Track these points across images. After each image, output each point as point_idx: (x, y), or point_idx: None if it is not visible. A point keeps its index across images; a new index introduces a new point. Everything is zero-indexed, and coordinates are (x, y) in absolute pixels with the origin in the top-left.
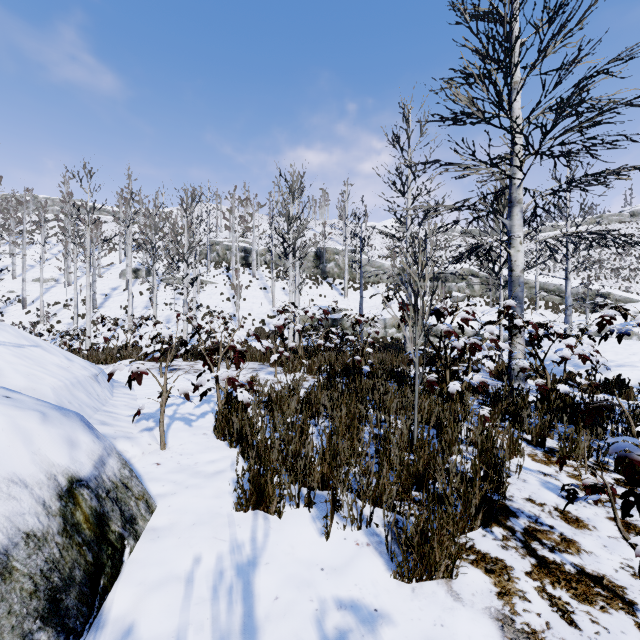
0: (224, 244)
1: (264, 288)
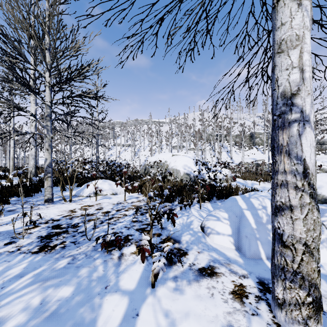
0: (208, 133)
1: (227, 151)
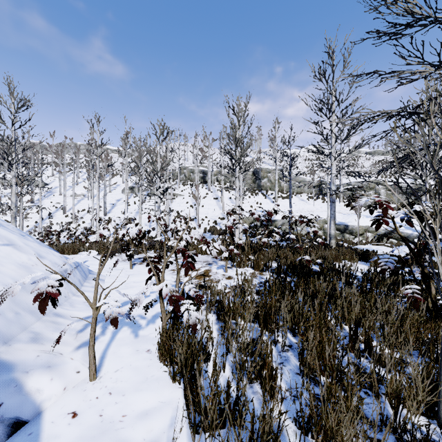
0: (189, 168)
1: (216, 198)
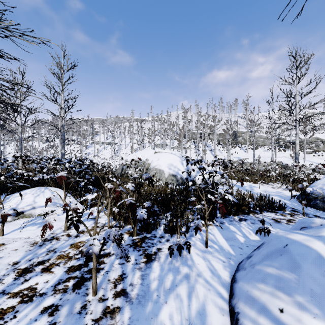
0: (192, 132)
1: (211, 150)
